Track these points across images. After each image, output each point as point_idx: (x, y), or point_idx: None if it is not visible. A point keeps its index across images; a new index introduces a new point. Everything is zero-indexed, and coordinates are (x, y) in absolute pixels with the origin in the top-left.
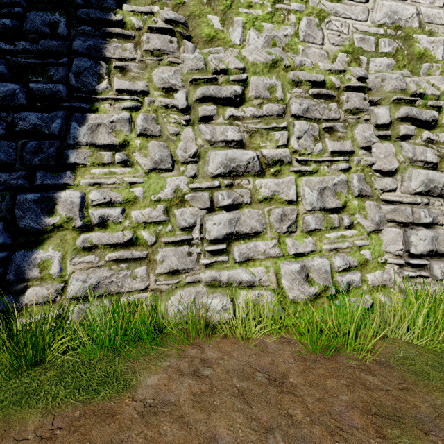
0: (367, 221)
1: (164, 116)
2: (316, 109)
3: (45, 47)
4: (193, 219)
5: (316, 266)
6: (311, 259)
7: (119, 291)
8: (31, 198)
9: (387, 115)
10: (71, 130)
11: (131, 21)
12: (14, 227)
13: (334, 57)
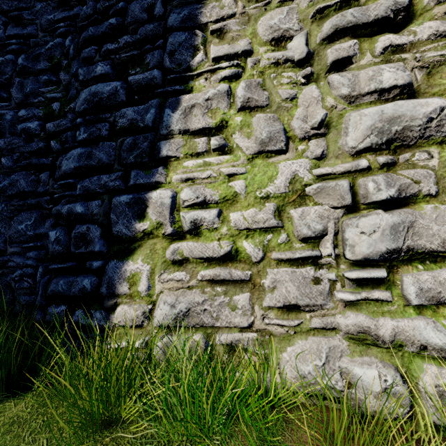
0: None
1: (272, 77)
2: None
3: (143, 34)
4: (322, 224)
5: None
6: None
7: (214, 324)
8: (124, 201)
9: None
10: (163, 119)
11: None
12: (110, 234)
13: None
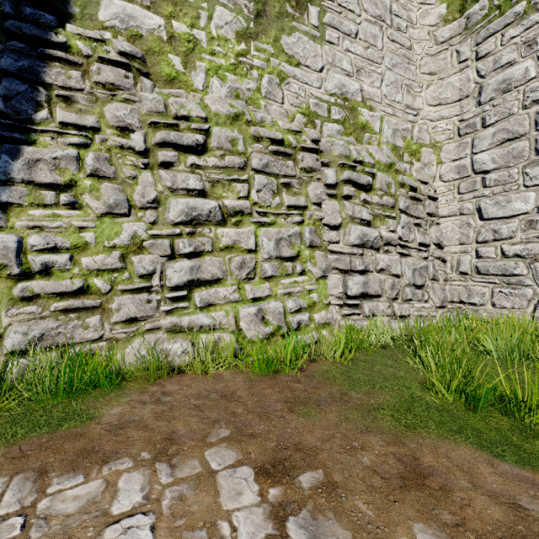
0: (316, 269)
1: (118, 157)
2: (275, 166)
3: None
4: (153, 266)
5: (271, 309)
6: (267, 302)
7: (68, 342)
8: None
9: (334, 177)
10: (0, 164)
11: (77, 46)
12: None
13: (293, 117)
